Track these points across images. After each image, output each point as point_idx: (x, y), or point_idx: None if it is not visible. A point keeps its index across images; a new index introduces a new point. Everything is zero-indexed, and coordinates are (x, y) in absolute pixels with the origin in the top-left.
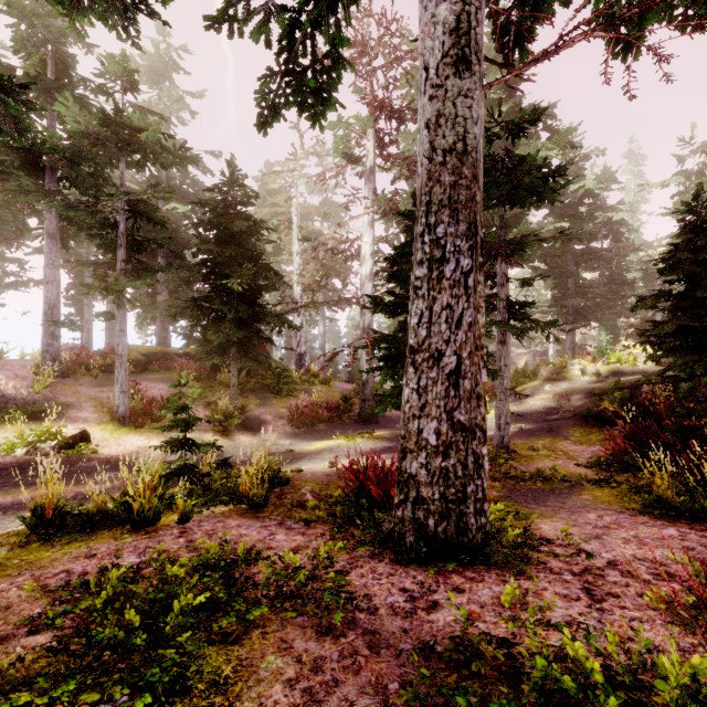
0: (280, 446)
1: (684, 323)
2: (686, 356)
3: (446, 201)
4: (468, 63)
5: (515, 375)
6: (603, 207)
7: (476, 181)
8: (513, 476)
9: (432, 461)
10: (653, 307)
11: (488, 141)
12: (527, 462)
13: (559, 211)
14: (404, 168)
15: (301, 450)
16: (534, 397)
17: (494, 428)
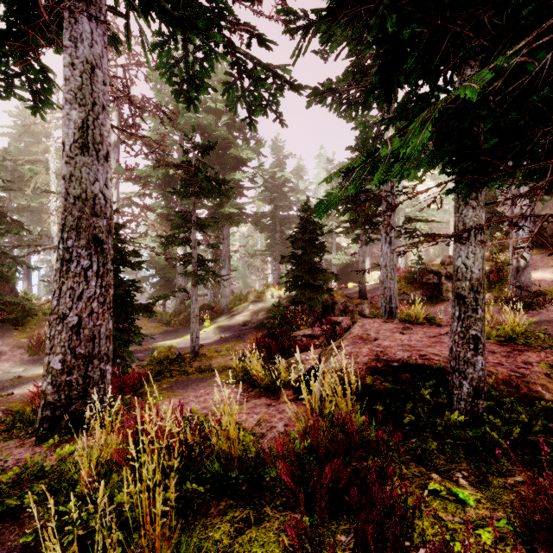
0: (11, 374)
1: (296, 273)
2: (300, 290)
3: (73, 226)
4: (89, 148)
5: (235, 298)
6: (297, 189)
7: (95, 216)
8: (185, 372)
9: (61, 379)
10: (290, 262)
11: (185, 153)
12: (207, 361)
13: (270, 189)
14: (145, 147)
15: (31, 375)
16: (241, 314)
17: (207, 338)
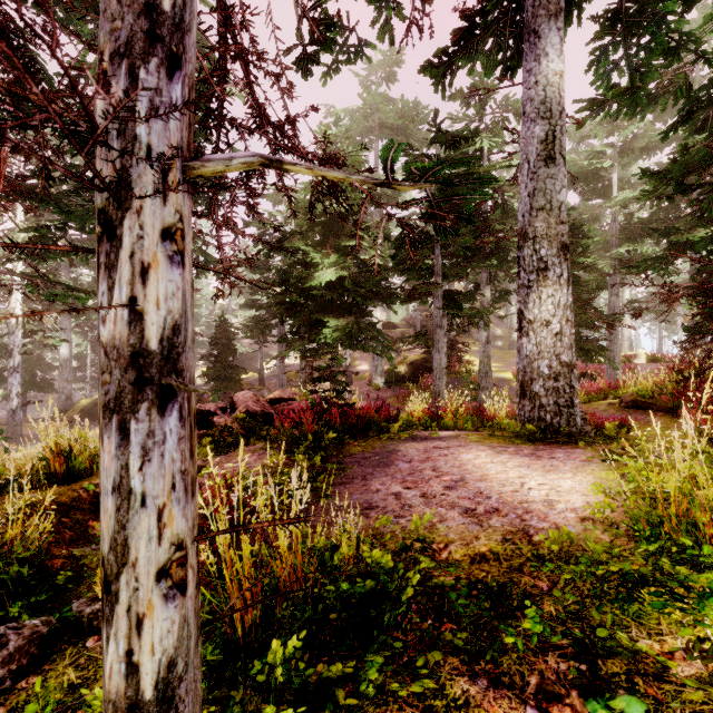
0: None
1: (217, 369)
2: (219, 381)
3: None
4: None
5: None
6: None
7: None
8: None
9: None
10: (208, 359)
11: None
12: None
13: None
14: None
15: None
16: None
17: None
